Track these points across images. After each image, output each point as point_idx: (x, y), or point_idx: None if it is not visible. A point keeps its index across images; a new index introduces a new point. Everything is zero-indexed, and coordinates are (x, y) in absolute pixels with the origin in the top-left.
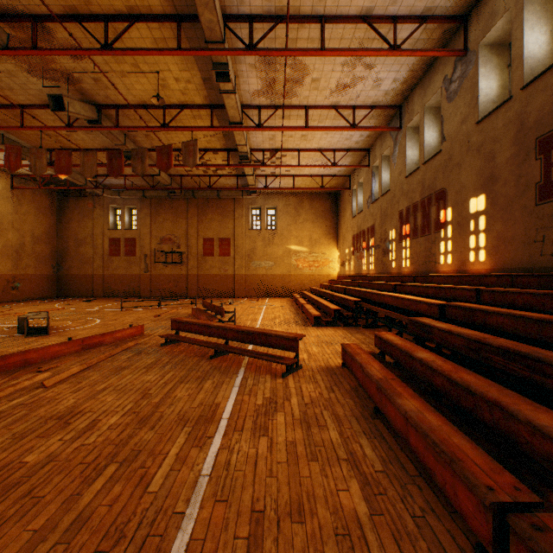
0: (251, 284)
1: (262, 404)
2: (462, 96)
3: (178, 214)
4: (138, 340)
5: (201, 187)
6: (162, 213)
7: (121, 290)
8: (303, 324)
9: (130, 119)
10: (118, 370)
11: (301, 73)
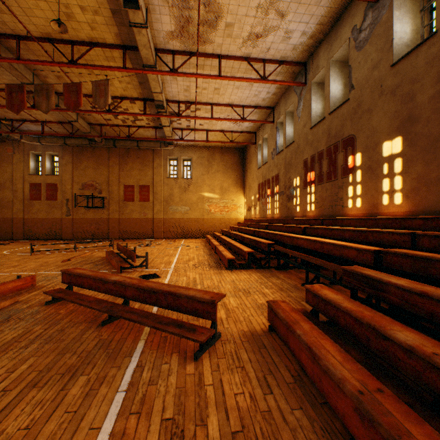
0: (168, 227)
1: None
2: (374, 42)
3: (100, 162)
4: (22, 295)
5: (121, 137)
6: (83, 161)
7: (42, 233)
8: (217, 267)
9: (36, 55)
10: None
11: (216, 14)
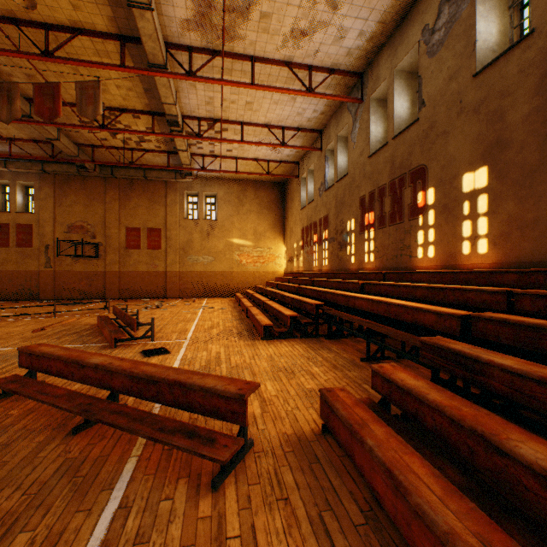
0: (186, 282)
1: None
2: (451, 45)
3: (93, 197)
4: None
5: (121, 163)
6: (70, 194)
7: (11, 291)
8: (249, 336)
9: None
10: None
11: None
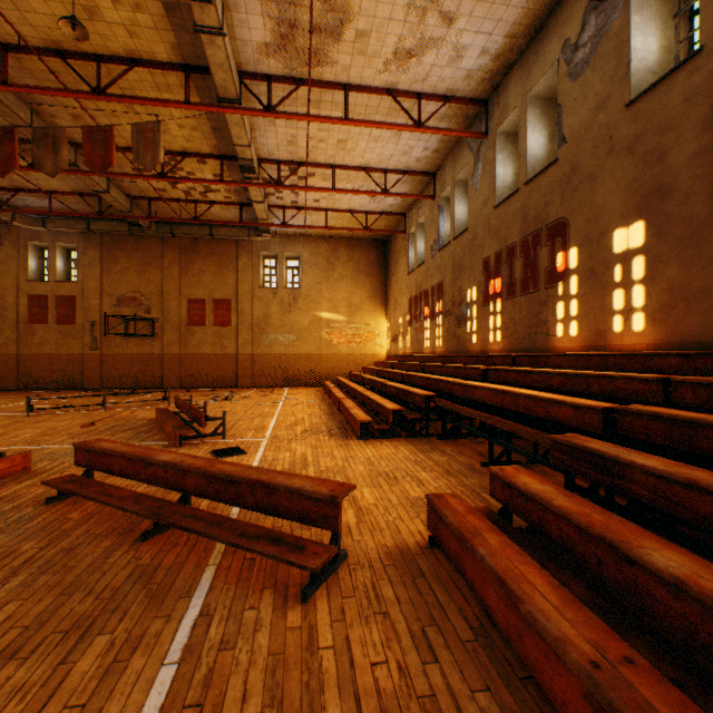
0: (262, 368)
1: None
2: (599, 66)
3: (147, 261)
4: (6, 487)
5: (182, 219)
6: (120, 259)
7: (49, 379)
8: (342, 435)
9: (36, 79)
10: None
11: (340, 15)
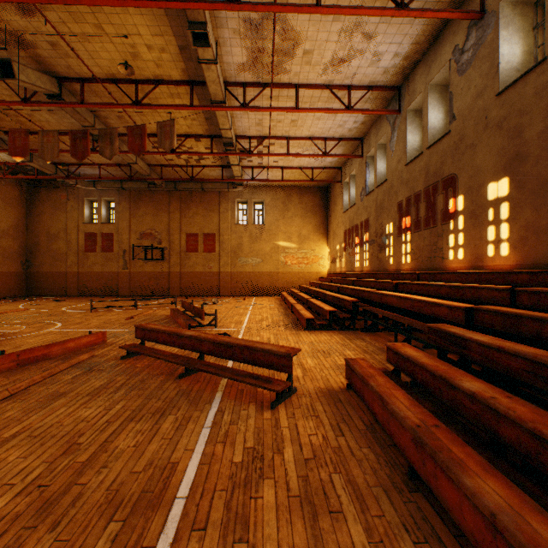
0: (237, 282)
1: (241, 463)
2: (478, 66)
3: (159, 208)
4: (96, 350)
5: (183, 178)
6: (142, 207)
7: (97, 289)
8: (294, 327)
9: (98, 97)
10: (51, 399)
11: (292, 42)
